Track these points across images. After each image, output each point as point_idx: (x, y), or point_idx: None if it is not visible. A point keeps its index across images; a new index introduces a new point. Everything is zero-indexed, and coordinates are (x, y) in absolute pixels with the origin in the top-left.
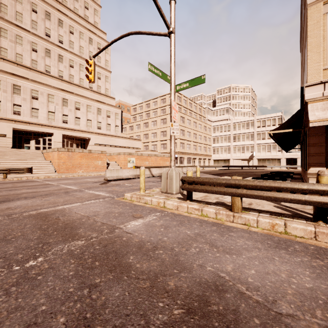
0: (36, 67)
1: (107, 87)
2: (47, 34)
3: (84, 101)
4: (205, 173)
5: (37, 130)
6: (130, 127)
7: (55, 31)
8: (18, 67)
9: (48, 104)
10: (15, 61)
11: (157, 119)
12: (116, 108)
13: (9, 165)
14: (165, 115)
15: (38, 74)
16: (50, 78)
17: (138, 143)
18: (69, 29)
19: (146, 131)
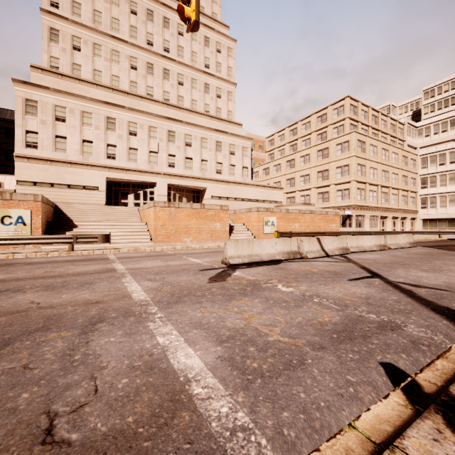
0: (135, 91)
1: (231, 109)
2: (150, 42)
3: (198, 132)
4: (442, 248)
5: (135, 179)
6: (264, 171)
7: (159, 35)
8: (113, 93)
9: (149, 141)
10: (110, 85)
11: (310, 152)
12: (244, 139)
13: (90, 229)
14: (326, 142)
15: (138, 100)
16: (153, 104)
17: (277, 194)
18: (177, 30)
19: (290, 174)
